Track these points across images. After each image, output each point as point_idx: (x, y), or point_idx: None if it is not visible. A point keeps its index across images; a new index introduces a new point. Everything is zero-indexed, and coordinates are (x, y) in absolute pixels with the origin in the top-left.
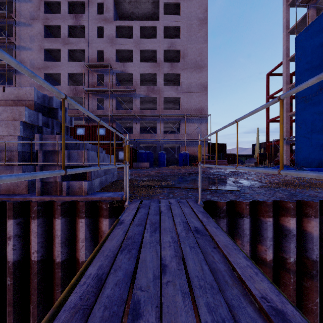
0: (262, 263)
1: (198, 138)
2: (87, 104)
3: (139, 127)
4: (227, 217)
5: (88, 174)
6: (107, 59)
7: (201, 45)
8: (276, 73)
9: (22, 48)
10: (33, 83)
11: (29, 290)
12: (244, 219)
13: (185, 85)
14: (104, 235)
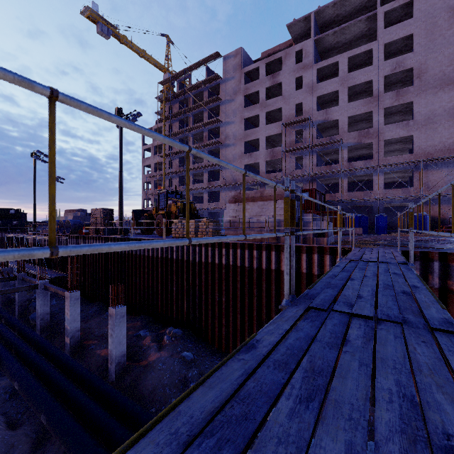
0: (450, 292)
1: (447, 191)
2: (284, 166)
3: (346, 185)
4: (421, 261)
5: (326, 234)
6: (306, 111)
7: (453, 47)
8: None
9: (227, 124)
10: (235, 154)
11: (300, 287)
12: (434, 262)
13: (423, 115)
14: None
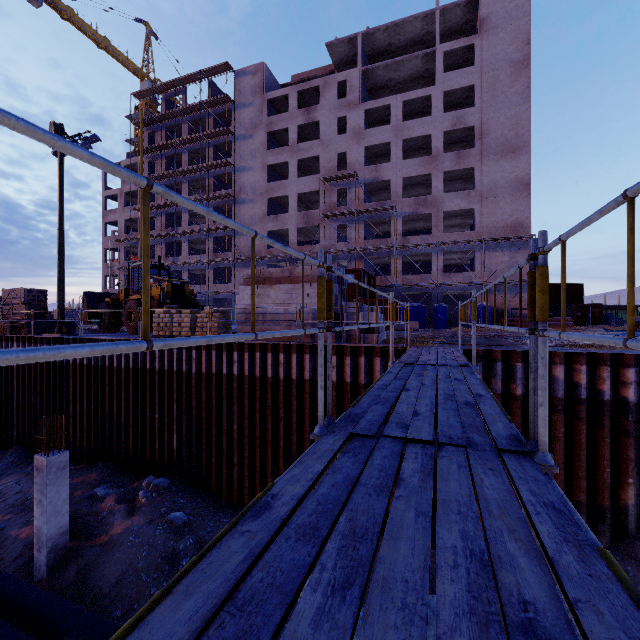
0: (513, 397)
1: (509, 277)
2: (323, 236)
3: (400, 266)
4: (484, 361)
5: (376, 329)
6: (352, 165)
7: (516, 108)
8: None
9: (242, 170)
10: (254, 214)
11: (343, 402)
12: (497, 363)
13: (485, 185)
14: None
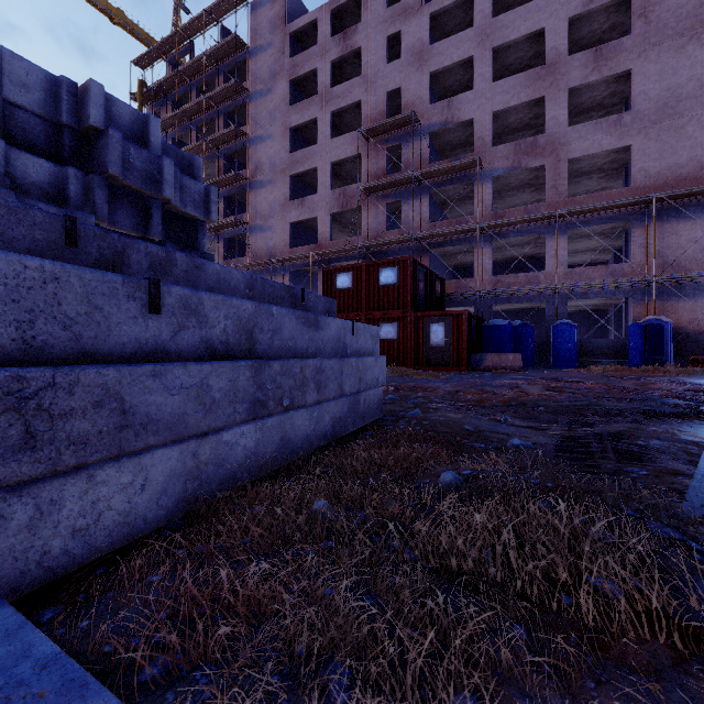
0: None
1: None
2: (366, 223)
3: (489, 260)
4: None
5: None
6: (409, 105)
7: None
8: None
9: (259, 140)
10: (273, 201)
11: None
12: None
13: (653, 99)
14: None
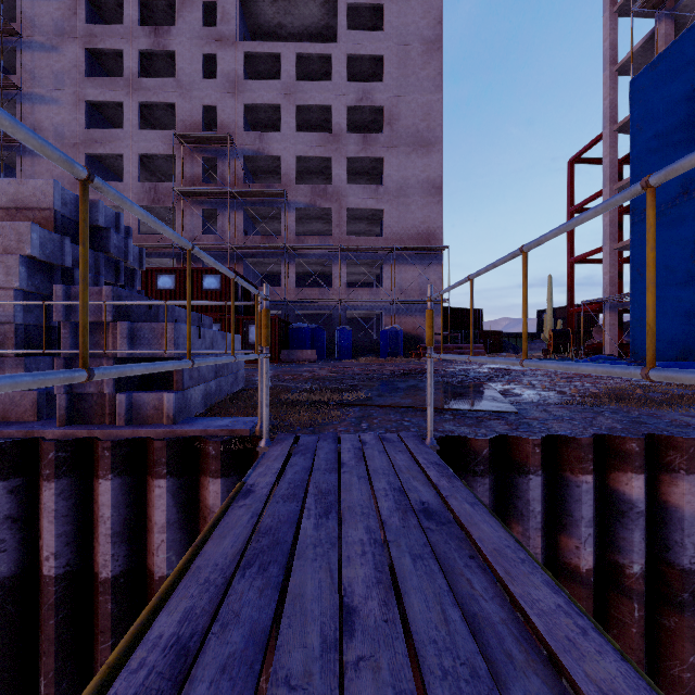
0: (570, 576)
1: (421, 296)
2: (181, 223)
3: (293, 274)
4: (492, 474)
5: (176, 376)
6: (225, 126)
7: (428, 96)
8: (588, 159)
9: (38, 100)
10: (61, 176)
11: (38, 643)
12: (530, 478)
13: (395, 182)
14: (211, 516)
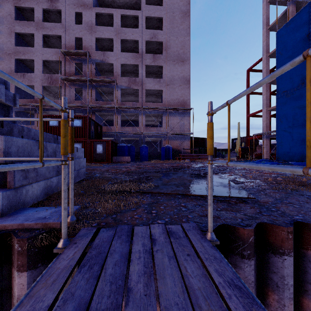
0: None
1: (180, 131)
2: (64, 94)
3: (120, 120)
4: (255, 255)
5: (8, 177)
6: (86, 47)
7: (183, 37)
8: (255, 70)
9: None
10: (1, 69)
11: None
12: (284, 259)
13: (168, 77)
14: None
